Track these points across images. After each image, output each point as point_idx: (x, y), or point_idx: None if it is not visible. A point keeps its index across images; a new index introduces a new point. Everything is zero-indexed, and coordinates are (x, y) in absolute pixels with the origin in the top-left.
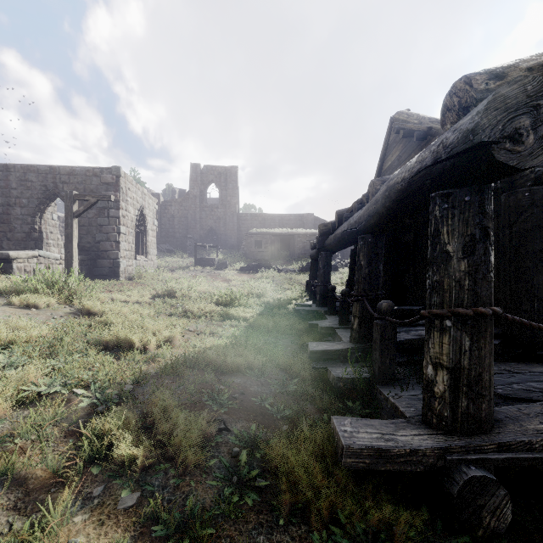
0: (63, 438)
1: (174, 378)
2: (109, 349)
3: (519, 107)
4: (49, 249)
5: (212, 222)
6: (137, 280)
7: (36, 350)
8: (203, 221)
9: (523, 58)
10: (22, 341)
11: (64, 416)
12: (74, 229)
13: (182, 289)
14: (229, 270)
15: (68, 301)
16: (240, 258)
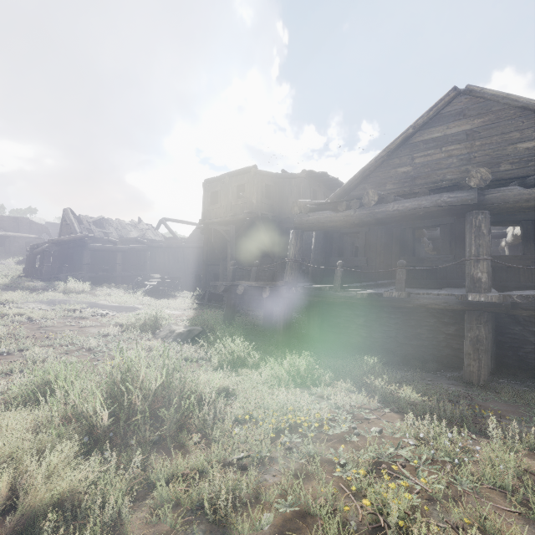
0: None
1: None
2: None
3: (50, 246)
4: None
5: None
6: None
7: None
8: None
9: (57, 238)
10: None
11: None
12: None
13: None
14: None
15: None
16: None
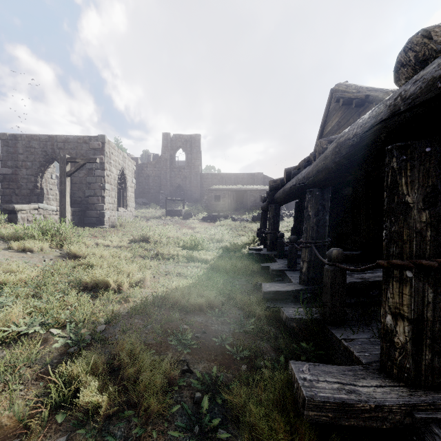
0: (34, 380)
1: (143, 318)
2: (88, 289)
3: None
4: (49, 203)
5: (180, 180)
6: (119, 227)
7: (23, 291)
8: (172, 180)
9: None
10: (13, 282)
11: (39, 357)
12: (66, 186)
13: (155, 235)
14: (193, 219)
15: (59, 246)
16: (202, 209)
